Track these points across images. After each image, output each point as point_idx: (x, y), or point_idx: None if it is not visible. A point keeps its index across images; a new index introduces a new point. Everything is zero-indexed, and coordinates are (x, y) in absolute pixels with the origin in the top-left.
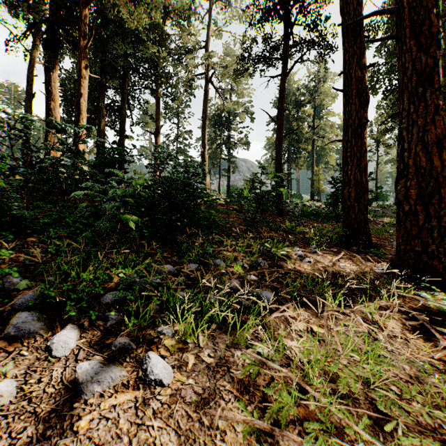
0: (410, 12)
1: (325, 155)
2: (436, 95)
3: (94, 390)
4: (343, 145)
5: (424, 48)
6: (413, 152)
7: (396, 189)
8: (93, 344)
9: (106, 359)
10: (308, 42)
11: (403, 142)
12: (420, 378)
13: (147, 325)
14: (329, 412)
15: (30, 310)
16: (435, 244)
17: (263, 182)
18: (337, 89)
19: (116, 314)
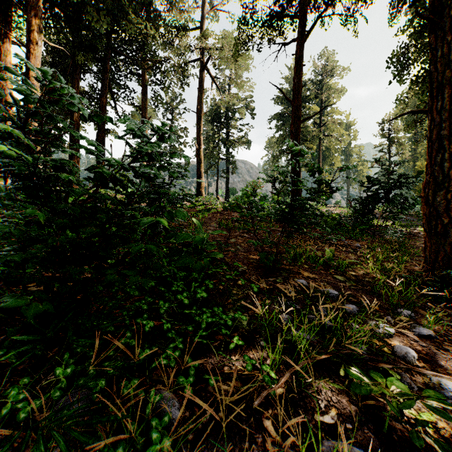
0: None
1: (330, 156)
2: None
3: None
4: (429, 117)
5: None
6: None
7: None
8: None
9: None
10: None
11: None
12: None
13: None
14: None
15: None
16: None
17: (296, 182)
18: (424, 16)
19: None
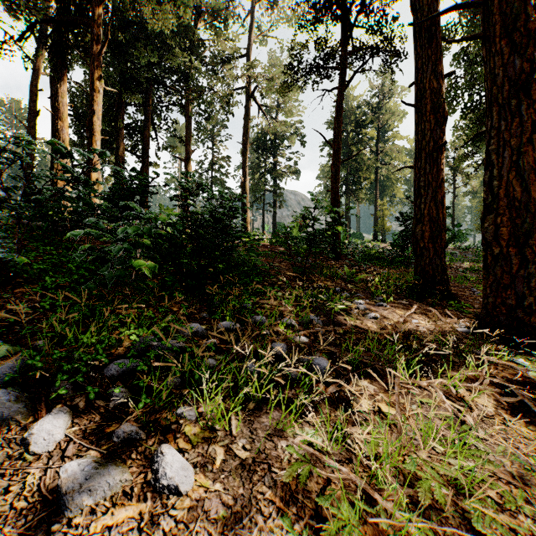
0: (500, 5)
1: (391, 187)
2: (534, 109)
3: (82, 503)
4: (414, 172)
5: (519, 49)
6: (505, 180)
7: (483, 227)
8: (89, 434)
9: (104, 455)
10: (371, 48)
11: (492, 168)
12: (525, 477)
13: (163, 405)
14: (406, 530)
15: (8, 386)
16: (532, 296)
17: (315, 219)
18: (408, 103)
19: (122, 391)
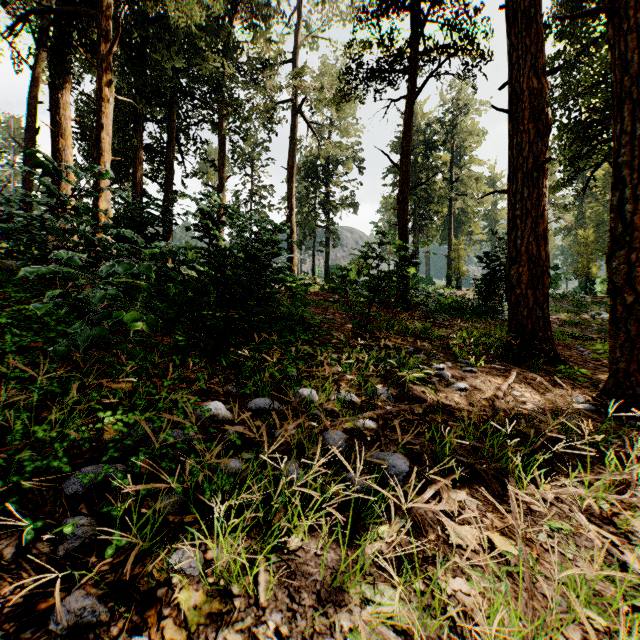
0: None
1: (468, 222)
2: None
3: None
4: (508, 198)
5: None
6: None
7: (610, 267)
8: (6, 616)
9: None
10: (447, 47)
11: (622, 187)
12: None
13: (149, 547)
14: None
15: None
16: None
17: (381, 257)
18: (500, 109)
19: (84, 524)
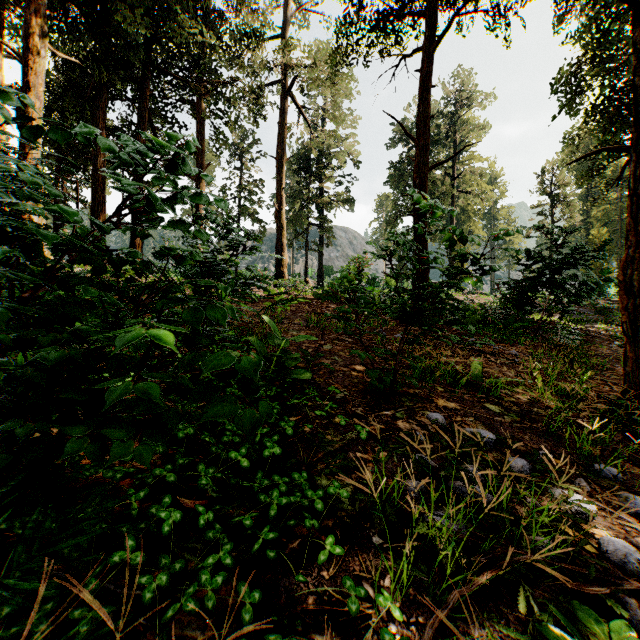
0: None
1: (468, 221)
2: None
3: None
4: (633, 158)
5: None
6: None
7: None
8: None
9: None
10: None
11: None
12: None
13: None
14: None
15: None
16: None
17: (427, 258)
18: None
19: None
